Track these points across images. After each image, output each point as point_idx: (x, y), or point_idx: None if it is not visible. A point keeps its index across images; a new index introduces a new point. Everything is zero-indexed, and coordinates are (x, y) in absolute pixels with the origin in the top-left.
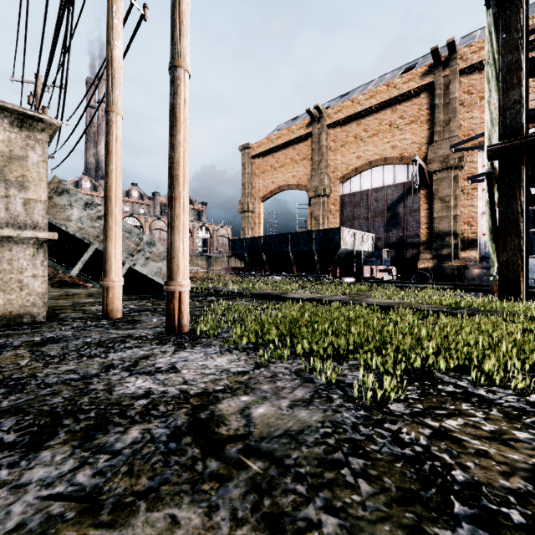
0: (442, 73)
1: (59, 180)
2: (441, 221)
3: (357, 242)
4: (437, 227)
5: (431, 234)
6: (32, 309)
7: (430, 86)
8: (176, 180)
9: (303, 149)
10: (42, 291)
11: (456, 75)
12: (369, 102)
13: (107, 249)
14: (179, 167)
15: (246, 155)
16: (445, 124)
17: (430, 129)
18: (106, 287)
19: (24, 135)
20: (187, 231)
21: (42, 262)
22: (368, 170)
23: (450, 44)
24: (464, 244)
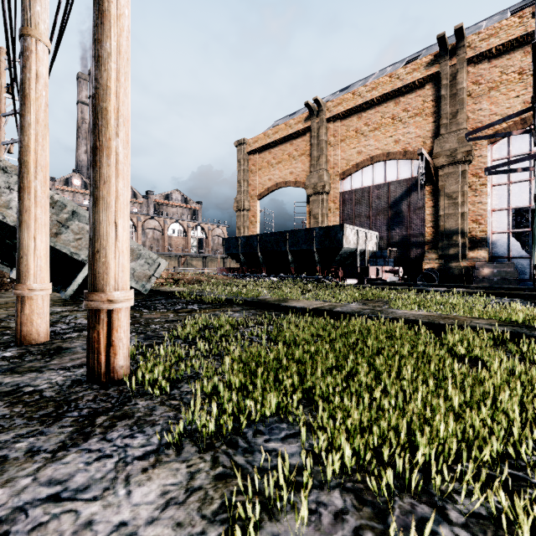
0: (449, 63)
1: None
2: (448, 219)
3: (360, 240)
4: (443, 226)
5: (437, 233)
6: None
7: (436, 76)
8: (103, 119)
9: (301, 144)
10: None
11: (463, 64)
12: (371, 94)
13: (21, 241)
14: (108, 96)
15: (241, 151)
16: (452, 117)
17: (435, 122)
18: (20, 298)
19: None
20: (125, 207)
21: None
22: (369, 166)
23: (457, 31)
24: (472, 243)
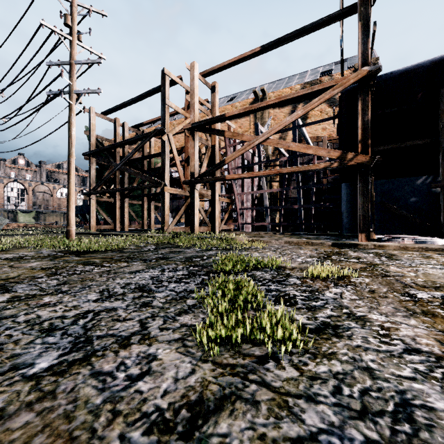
0: None
1: None
2: None
3: None
4: None
5: None
6: None
7: None
8: None
9: None
10: None
11: None
12: None
13: None
14: None
15: None
16: None
17: None
18: None
19: None
20: None
21: None
22: None
23: None
24: None
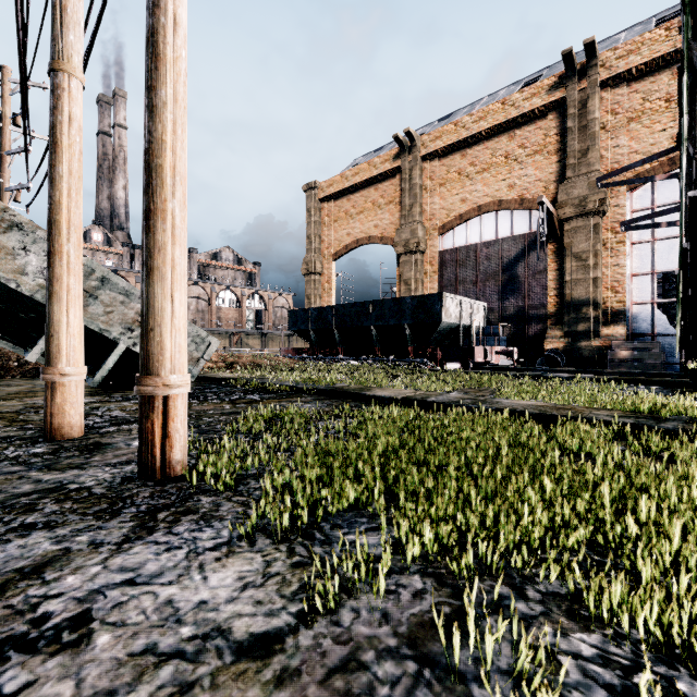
0: (577, 86)
1: (3, 208)
2: (576, 286)
3: (464, 313)
4: (570, 294)
5: (562, 303)
6: None
7: (561, 104)
8: (158, 177)
9: (389, 189)
10: None
11: (595, 88)
12: (479, 125)
13: (52, 316)
14: (163, 151)
15: (312, 197)
16: (582, 155)
17: (560, 161)
18: (50, 385)
19: None
20: (182, 278)
21: None
22: (476, 218)
23: (588, 46)
24: (606, 317)
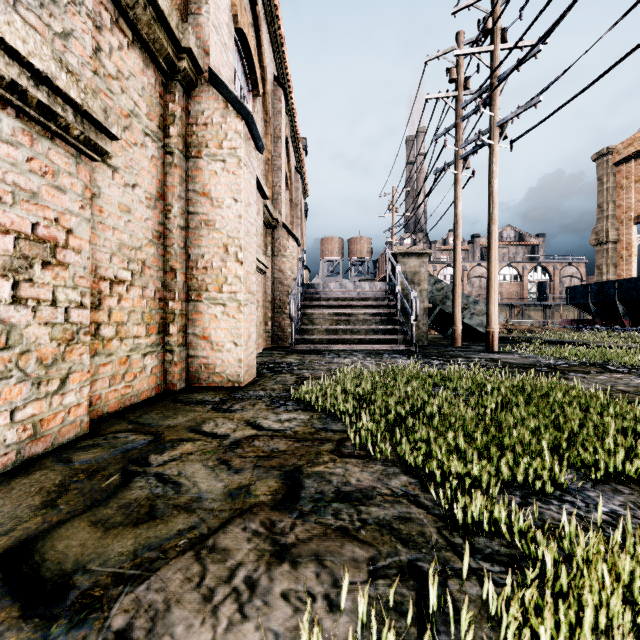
0: None
1: None
2: None
3: None
4: None
5: None
6: (422, 339)
7: None
8: (490, 279)
9: None
10: (425, 331)
11: None
12: None
13: (454, 311)
14: (492, 272)
15: (603, 164)
16: None
17: None
18: (454, 330)
19: (419, 262)
20: (496, 302)
21: (425, 318)
22: None
23: None
24: None
